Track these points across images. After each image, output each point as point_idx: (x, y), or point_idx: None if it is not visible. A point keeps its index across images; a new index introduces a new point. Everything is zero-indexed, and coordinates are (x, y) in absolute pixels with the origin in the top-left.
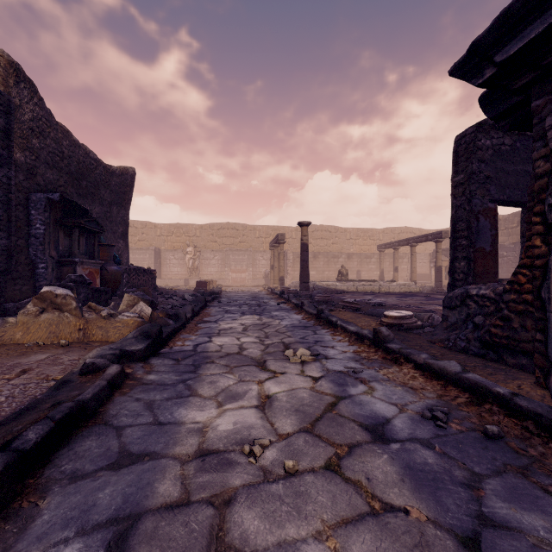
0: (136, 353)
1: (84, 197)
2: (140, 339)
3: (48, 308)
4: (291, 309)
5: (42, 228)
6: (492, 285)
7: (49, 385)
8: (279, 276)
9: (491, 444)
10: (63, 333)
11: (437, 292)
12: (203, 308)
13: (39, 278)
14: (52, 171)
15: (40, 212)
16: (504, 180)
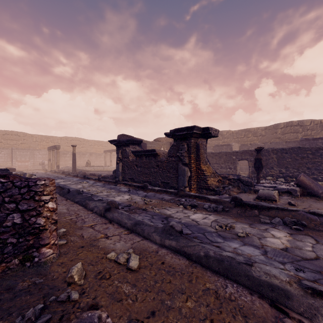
0: None
1: None
2: None
3: None
4: (72, 177)
5: None
6: None
7: None
8: (57, 165)
9: (108, 184)
10: None
11: None
12: None
13: None
14: None
15: None
16: None
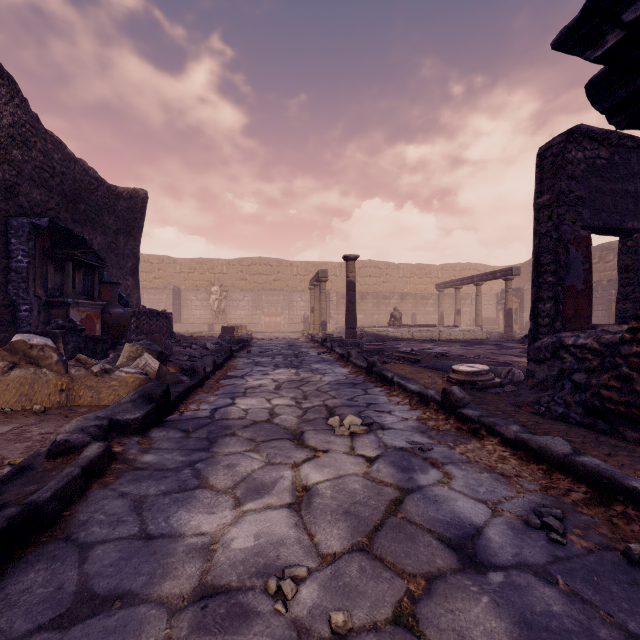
0: (131, 423)
1: (83, 224)
2: (138, 403)
3: (21, 362)
4: (335, 360)
5: (25, 261)
6: (593, 332)
7: (1, 474)
8: (321, 320)
9: None
10: (39, 395)
11: (508, 340)
12: (229, 359)
13: (21, 323)
14: (39, 190)
15: (22, 241)
16: (599, 202)
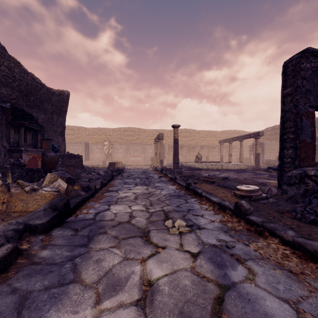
0: (39, 226)
1: (32, 108)
2: (47, 211)
3: None
4: (167, 181)
5: None
6: None
7: None
8: (160, 159)
9: None
10: None
11: (258, 169)
12: (111, 180)
13: None
14: (6, 88)
15: None
16: None
